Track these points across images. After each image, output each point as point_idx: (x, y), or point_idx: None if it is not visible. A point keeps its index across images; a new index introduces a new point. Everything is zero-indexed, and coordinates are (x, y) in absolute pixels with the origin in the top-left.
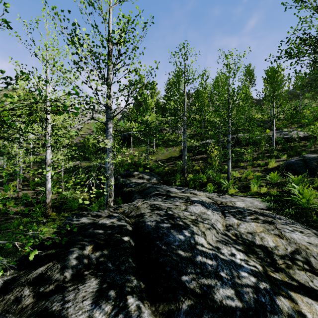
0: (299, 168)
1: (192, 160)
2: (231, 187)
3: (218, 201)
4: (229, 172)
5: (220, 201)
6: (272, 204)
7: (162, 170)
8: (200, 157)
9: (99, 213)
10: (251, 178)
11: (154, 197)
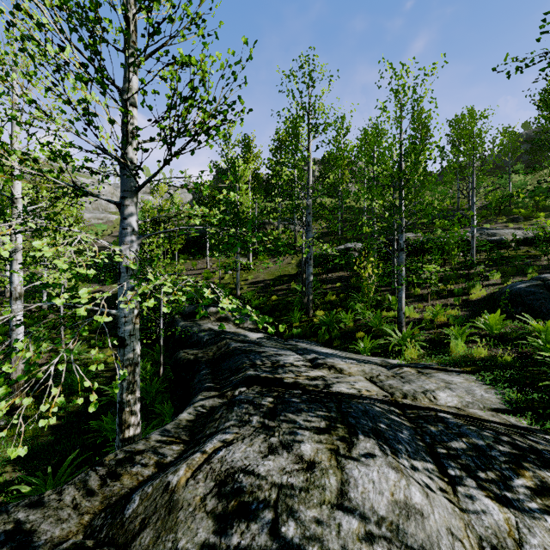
0: (540, 303)
1: (321, 281)
2: (409, 344)
3: (397, 392)
4: (401, 311)
5: (400, 392)
6: (515, 394)
7: (264, 301)
8: (337, 276)
9: (31, 516)
10: (443, 322)
11: (240, 406)
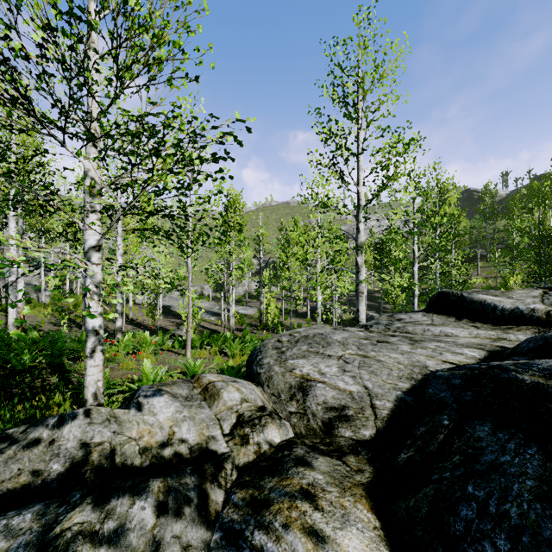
0: None
1: None
2: None
3: None
4: None
5: None
6: None
7: None
8: None
9: None
10: None
11: None
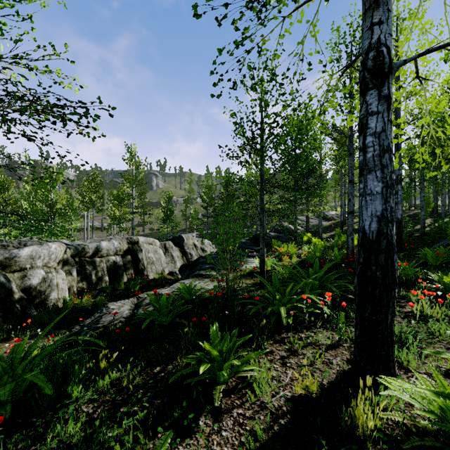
0: None
1: None
2: None
3: None
4: None
5: None
6: None
7: None
8: None
9: None
10: None
11: None
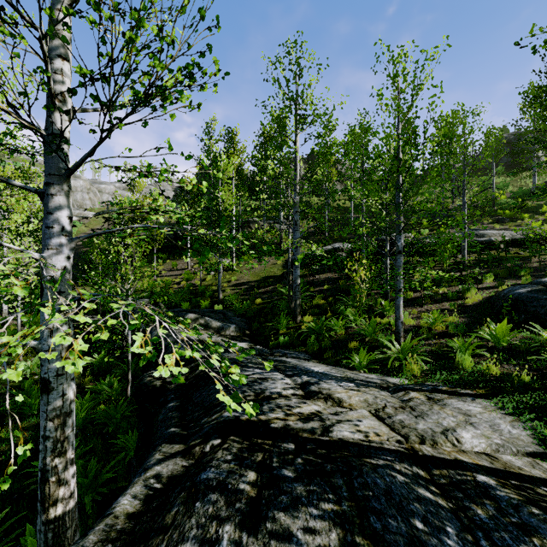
0: (545, 310)
1: (308, 283)
2: (411, 359)
3: (411, 433)
4: (399, 320)
5: (416, 433)
6: None
7: (249, 305)
8: (325, 277)
9: None
10: (442, 330)
11: (205, 500)
